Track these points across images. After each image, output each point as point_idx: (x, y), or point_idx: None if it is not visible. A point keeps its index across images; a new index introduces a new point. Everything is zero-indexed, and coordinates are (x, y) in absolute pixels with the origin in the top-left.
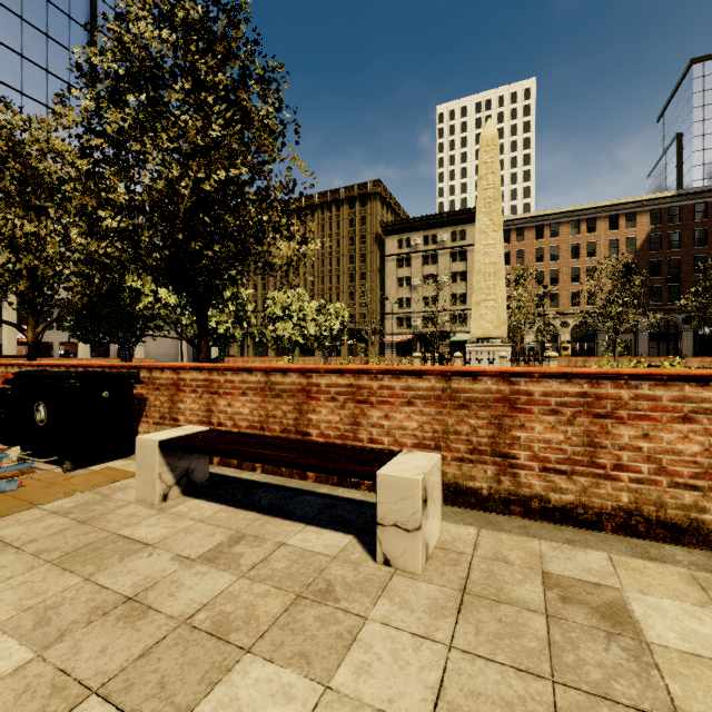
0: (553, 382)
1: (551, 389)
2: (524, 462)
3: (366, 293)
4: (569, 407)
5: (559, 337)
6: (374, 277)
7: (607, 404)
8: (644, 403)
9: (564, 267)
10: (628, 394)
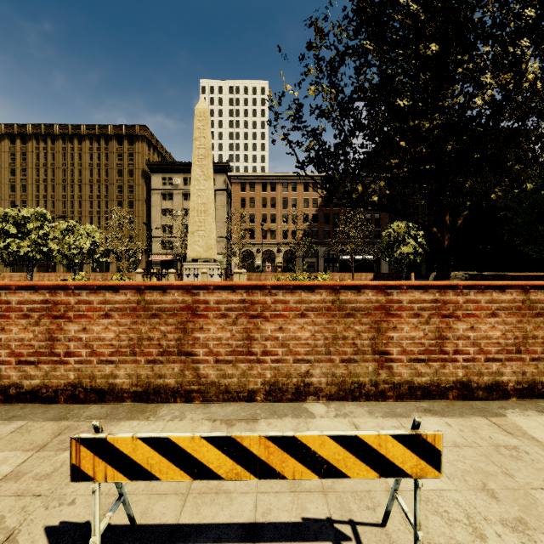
0: (26, 292)
1: (24, 299)
2: (5, 358)
3: (134, 218)
4: (36, 312)
5: (276, 259)
6: (141, 206)
7: (62, 308)
8: (84, 306)
9: (279, 213)
10: (74, 300)
